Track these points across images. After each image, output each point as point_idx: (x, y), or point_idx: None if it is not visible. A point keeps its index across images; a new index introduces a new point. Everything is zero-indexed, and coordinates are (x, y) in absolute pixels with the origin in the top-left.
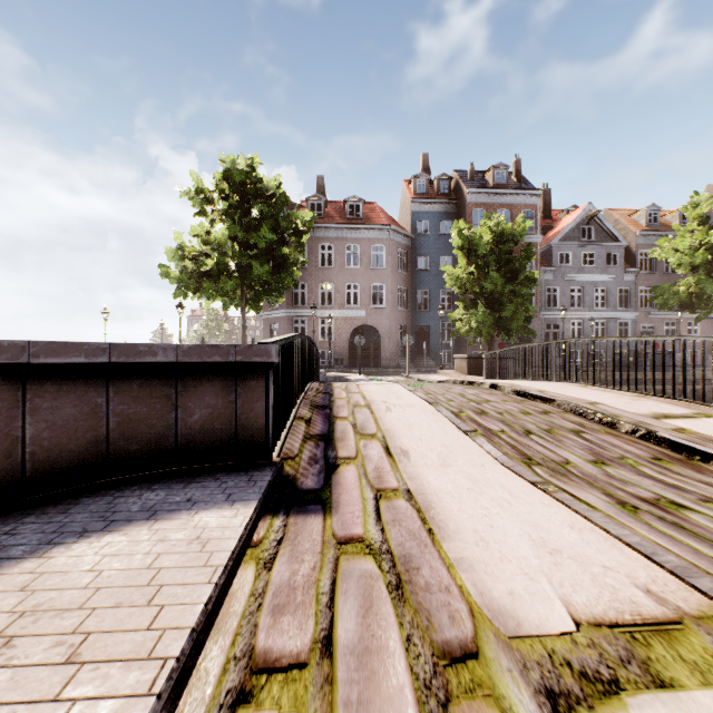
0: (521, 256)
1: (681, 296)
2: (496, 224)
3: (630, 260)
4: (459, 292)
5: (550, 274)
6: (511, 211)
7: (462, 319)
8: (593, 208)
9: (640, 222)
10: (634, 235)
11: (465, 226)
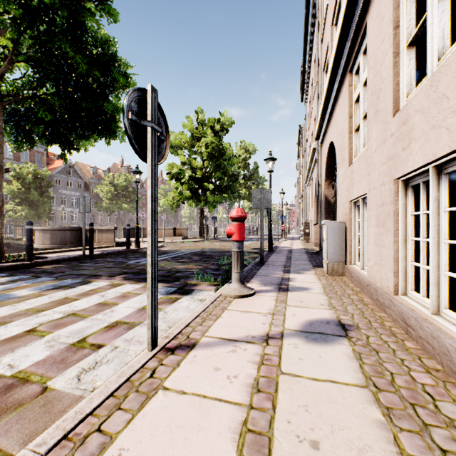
0: (46, 185)
1: (104, 207)
2: (35, 170)
3: (87, 187)
4: (12, 197)
5: (52, 188)
6: (30, 152)
7: (13, 210)
8: (72, 162)
9: (91, 172)
10: (89, 177)
11: (18, 167)
